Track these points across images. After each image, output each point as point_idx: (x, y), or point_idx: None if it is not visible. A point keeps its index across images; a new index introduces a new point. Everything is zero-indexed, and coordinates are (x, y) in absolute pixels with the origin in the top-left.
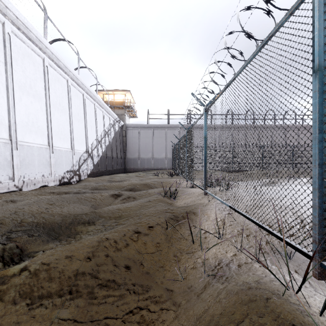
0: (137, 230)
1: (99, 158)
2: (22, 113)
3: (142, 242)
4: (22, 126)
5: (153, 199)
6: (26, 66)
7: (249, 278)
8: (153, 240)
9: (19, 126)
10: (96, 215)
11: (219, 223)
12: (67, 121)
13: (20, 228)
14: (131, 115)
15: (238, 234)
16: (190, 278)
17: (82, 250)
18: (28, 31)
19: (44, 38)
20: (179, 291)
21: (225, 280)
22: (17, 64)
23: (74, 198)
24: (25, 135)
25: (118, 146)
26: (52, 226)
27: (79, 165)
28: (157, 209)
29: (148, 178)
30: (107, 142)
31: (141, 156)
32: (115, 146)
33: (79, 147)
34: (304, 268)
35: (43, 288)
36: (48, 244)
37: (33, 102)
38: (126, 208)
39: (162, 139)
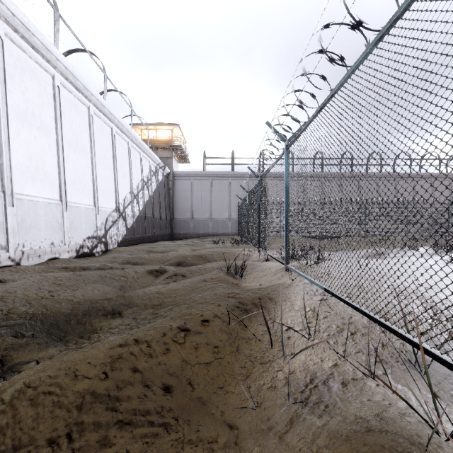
0: (185, 326)
1: (134, 219)
2: (21, 153)
3: (192, 346)
4: (20, 172)
5: (210, 278)
6: (28, 86)
7: (365, 409)
8: (208, 342)
9: (16, 171)
10: (125, 302)
11: (309, 314)
12: (88, 166)
13: (5, 323)
14: (180, 160)
15: (338, 331)
16: (266, 406)
17: (95, 362)
18: (30, 35)
19: (54, 46)
20: (249, 429)
21: (324, 411)
22: (14, 82)
23: (95, 277)
24: (26, 185)
25: (163, 202)
26: (56, 319)
27: (105, 229)
28: (215, 293)
29: (205, 247)
30: (146, 196)
31: (194, 217)
32: (158, 203)
33: (105, 203)
34: (448, 389)
35: (23, 428)
36: (47, 348)
37: (37, 137)
38: (169, 291)
39: (224, 193)
